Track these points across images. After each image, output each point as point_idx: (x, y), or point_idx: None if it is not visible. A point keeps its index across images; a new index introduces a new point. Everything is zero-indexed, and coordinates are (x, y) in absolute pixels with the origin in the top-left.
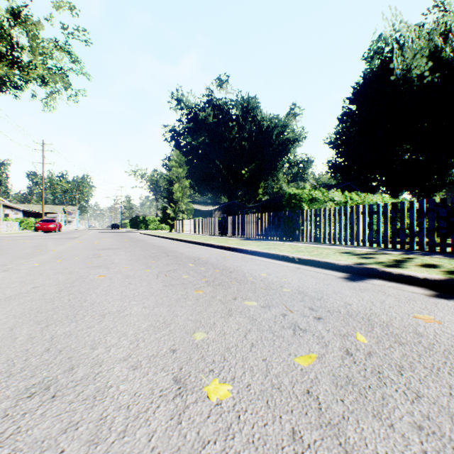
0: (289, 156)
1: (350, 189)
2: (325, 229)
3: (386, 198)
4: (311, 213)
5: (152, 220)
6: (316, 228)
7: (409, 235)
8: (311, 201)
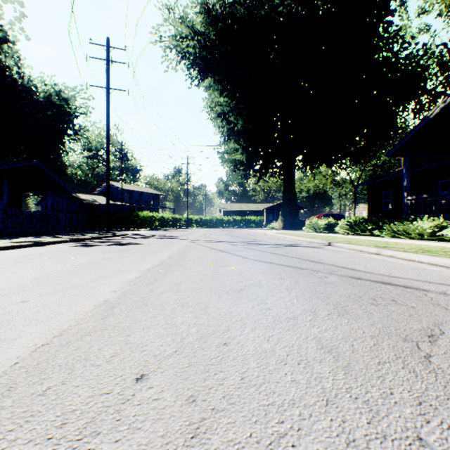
0: None
1: None
2: None
3: None
4: None
5: None
6: None
7: None
8: None
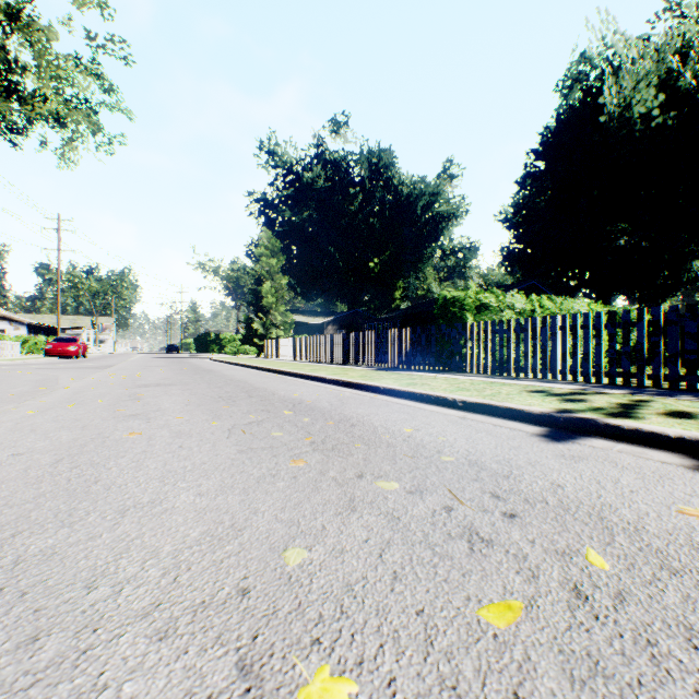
0: (442, 240)
1: (536, 292)
2: (501, 353)
3: (595, 306)
4: (478, 329)
5: (230, 339)
6: (487, 352)
7: (637, 364)
8: (478, 309)
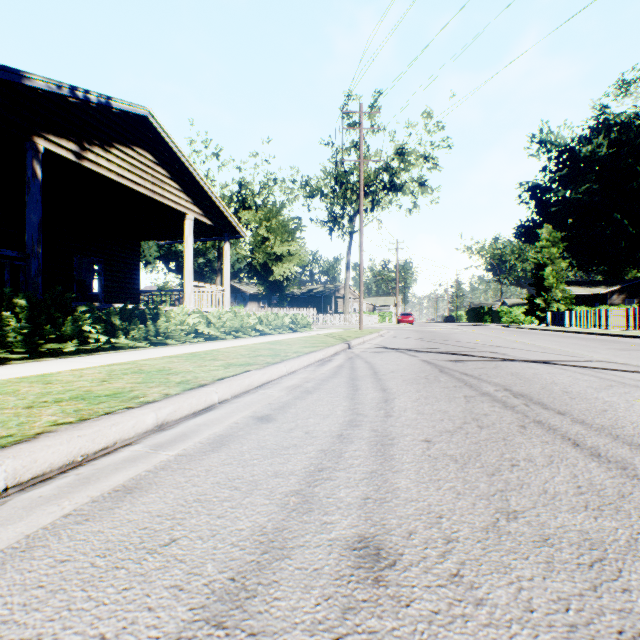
0: None
1: None
2: None
3: None
4: None
5: (505, 311)
6: None
7: None
8: None
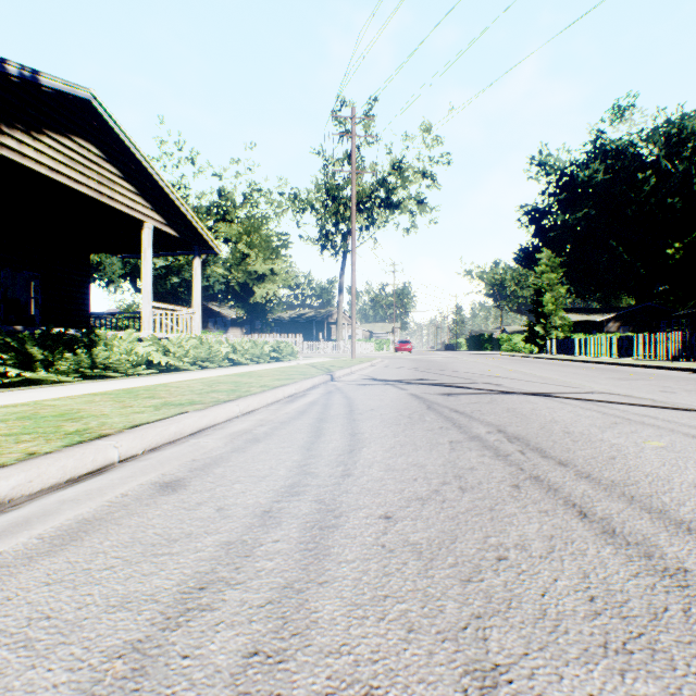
0: None
1: None
2: None
3: None
4: None
5: (505, 339)
6: None
7: None
8: None
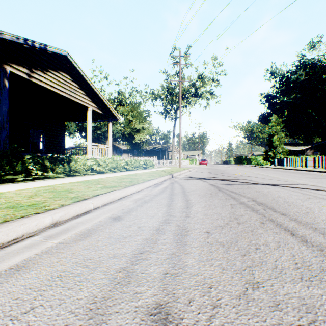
0: None
1: None
2: None
3: None
4: None
5: (253, 158)
6: None
7: None
8: None
